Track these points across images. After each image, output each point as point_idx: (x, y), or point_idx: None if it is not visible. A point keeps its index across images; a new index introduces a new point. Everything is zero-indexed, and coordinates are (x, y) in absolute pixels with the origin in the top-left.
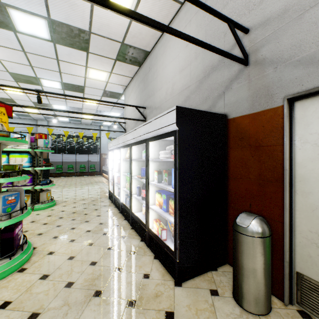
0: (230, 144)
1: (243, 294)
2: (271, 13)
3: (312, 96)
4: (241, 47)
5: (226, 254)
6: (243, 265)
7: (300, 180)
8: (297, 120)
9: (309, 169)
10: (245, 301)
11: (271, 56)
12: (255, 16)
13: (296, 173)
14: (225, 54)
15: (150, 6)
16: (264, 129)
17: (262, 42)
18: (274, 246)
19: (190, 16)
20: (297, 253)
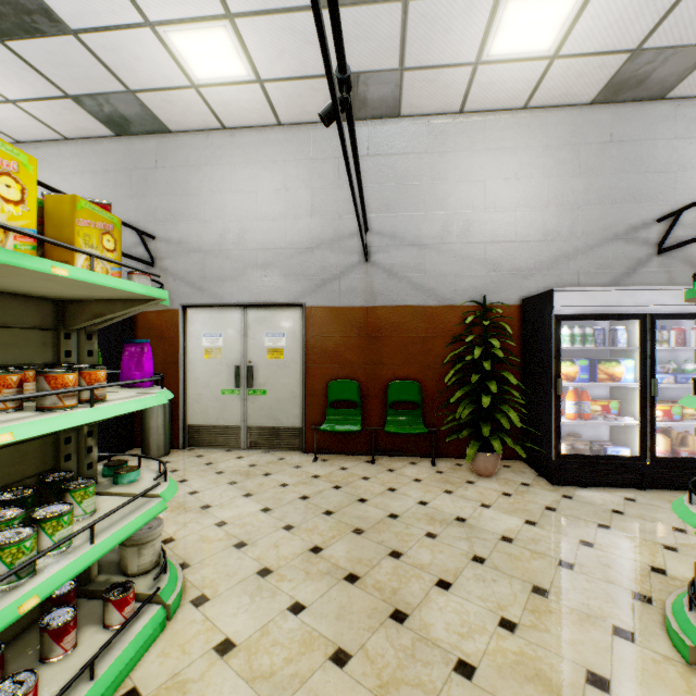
0: (138, 333)
1: (151, 448)
2: (173, 238)
3: (196, 307)
4: (149, 252)
5: (134, 439)
6: (151, 426)
7: (190, 361)
8: (188, 321)
9: (195, 354)
10: (153, 452)
11: (172, 270)
12: (161, 231)
13: (188, 357)
14: (135, 259)
15: (9, 116)
16: (168, 324)
17: (167, 255)
18: (174, 413)
19: (83, 167)
20: (189, 412)
